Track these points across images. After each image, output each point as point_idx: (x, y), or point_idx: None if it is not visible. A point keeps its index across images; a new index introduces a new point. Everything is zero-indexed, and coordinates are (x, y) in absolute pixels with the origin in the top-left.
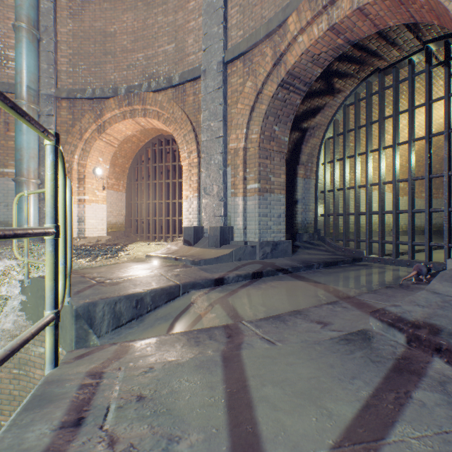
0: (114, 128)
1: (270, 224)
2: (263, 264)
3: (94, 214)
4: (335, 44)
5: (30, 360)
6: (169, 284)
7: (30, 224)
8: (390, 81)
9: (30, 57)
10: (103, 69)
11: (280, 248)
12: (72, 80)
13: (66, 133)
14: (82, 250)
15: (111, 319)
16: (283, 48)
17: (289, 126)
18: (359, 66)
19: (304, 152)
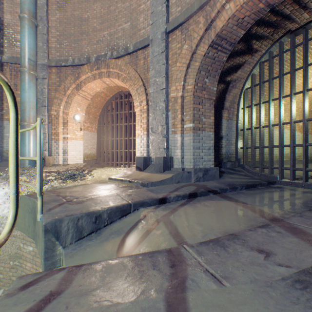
0: (88, 86)
1: (202, 155)
2: (196, 186)
3: (74, 147)
4: (257, 8)
5: (23, 255)
6: (122, 203)
7: (30, 155)
8: (298, 41)
9: (30, 38)
10: (80, 44)
11: (210, 174)
12: (59, 54)
13: (55, 91)
14: (66, 173)
15: (75, 232)
16: (213, 15)
17: (217, 79)
18: (273, 29)
19: (227, 100)
